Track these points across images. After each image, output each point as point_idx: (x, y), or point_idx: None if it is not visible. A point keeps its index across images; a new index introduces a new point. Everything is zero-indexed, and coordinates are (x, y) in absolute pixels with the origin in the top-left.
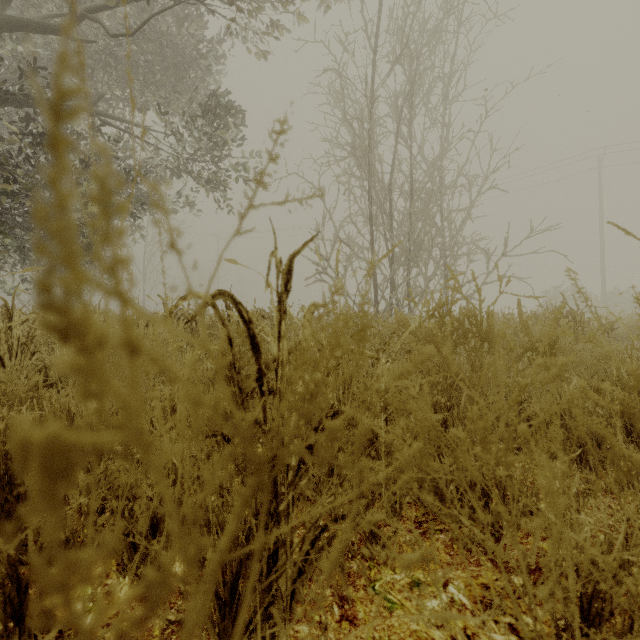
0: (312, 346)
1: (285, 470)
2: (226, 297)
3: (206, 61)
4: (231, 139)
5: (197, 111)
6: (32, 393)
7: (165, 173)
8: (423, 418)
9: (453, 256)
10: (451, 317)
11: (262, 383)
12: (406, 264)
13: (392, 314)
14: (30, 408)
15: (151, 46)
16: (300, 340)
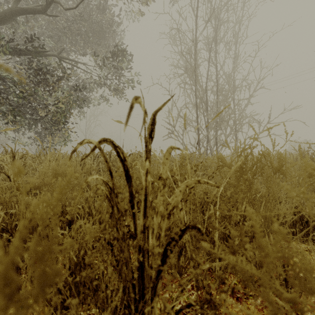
0: (170, 178)
1: (149, 282)
2: (108, 142)
3: (114, 30)
4: (126, 68)
5: (109, 55)
6: (14, 198)
7: (94, 86)
8: (299, 270)
9: (240, 124)
10: (253, 156)
11: (133, 204)
12: (215, 128)
13: (207, 154)
14: (10, 207)
15: (87, 24)
16: (161, 173)
